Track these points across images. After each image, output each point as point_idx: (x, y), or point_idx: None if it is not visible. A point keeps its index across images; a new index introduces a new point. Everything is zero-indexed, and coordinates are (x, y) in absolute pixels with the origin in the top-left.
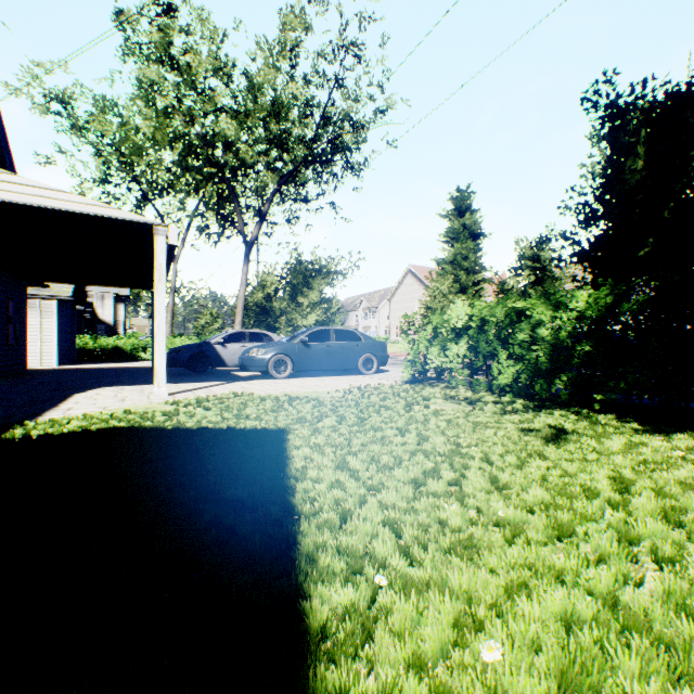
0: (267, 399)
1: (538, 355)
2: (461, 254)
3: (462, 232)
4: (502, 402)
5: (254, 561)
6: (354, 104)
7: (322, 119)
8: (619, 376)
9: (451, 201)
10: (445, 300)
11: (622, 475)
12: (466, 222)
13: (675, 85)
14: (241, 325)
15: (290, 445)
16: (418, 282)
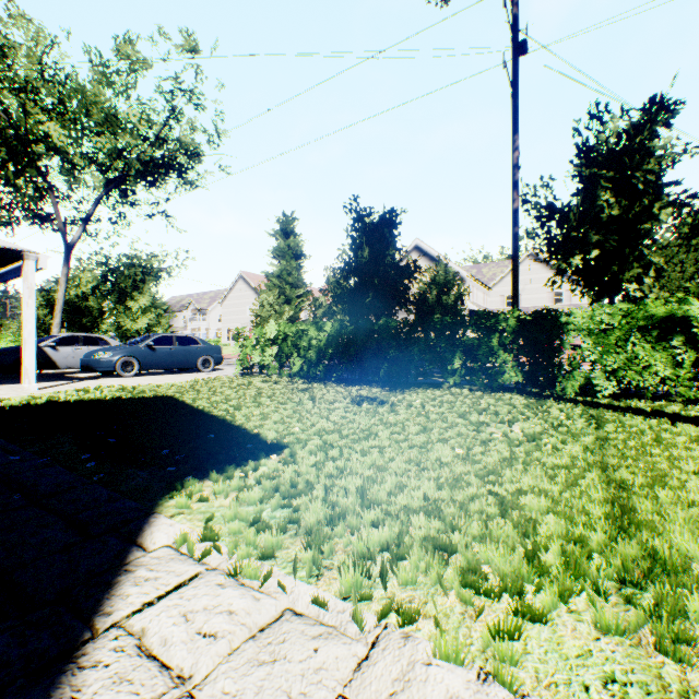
0: (137, 387)
1: (312, 355)
2: (287, 270)
3: (288, 252)
4: (293, 381)
5: (192, 413)
6: (190, 134)
7: (158, 140)
8: (343, 364)
9: (279, 223)
10: (272, 310)
11: (316, 396)
12: (291, 244)
13: (382, 214)
14: (60, 327)
15: (180, 398)
16: (250, 288)
